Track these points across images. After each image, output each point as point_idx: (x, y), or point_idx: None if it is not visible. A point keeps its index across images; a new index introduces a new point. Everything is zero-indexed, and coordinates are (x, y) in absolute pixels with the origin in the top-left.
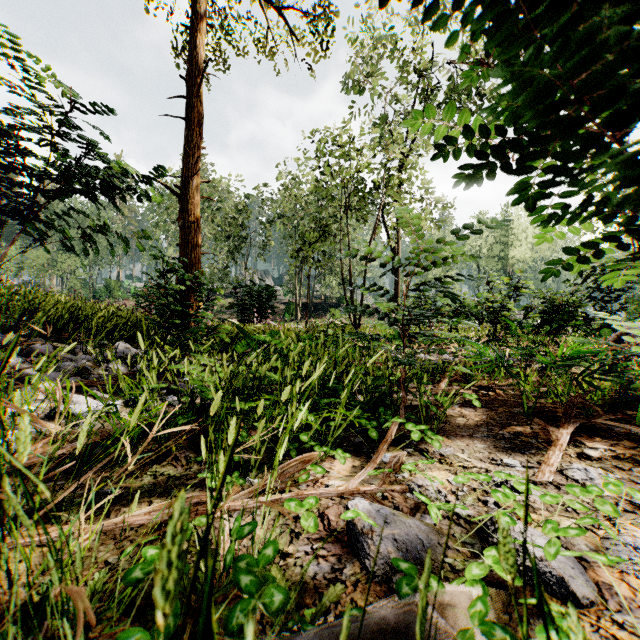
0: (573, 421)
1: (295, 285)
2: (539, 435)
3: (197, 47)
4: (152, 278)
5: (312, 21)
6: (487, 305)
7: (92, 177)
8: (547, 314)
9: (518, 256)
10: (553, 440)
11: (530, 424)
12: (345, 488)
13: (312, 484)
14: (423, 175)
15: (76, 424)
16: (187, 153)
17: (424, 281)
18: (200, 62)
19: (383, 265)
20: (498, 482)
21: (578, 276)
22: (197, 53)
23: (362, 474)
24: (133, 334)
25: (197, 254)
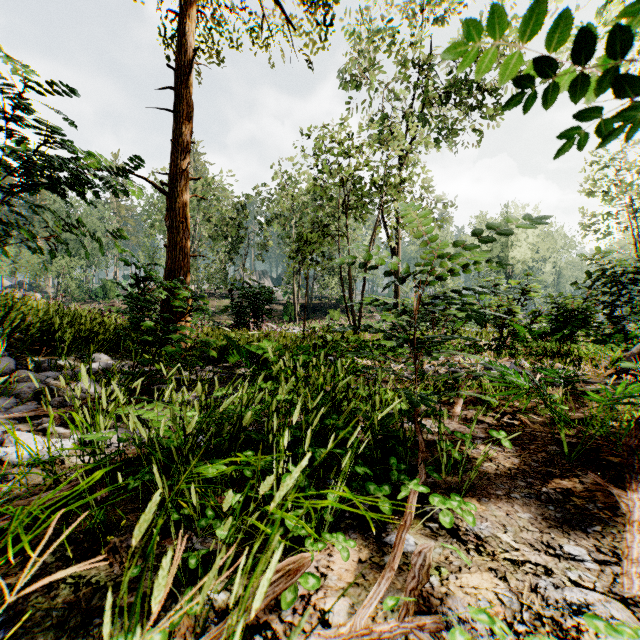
0: (639, 478)
1: (293, 286)
2: (596, 496)
3: (186, 34)
4: (122, 287)
5: (309, 8)
6: (493, 309)
7: (61, 171)
8: (558, 320)
9: (518, 256)
10: (623, 512)
11: (578, 475)
12: (350, 628)
13: (301, 608)
14: (425, 173)
15: (5, 479)
16: (175, 148)
17: (442, 294)
18: (189, 50)
19: (391, 274)
20: (573, 604)
21: (586, 278)
22: (186, 41)
23: (374, 595)
24: (116, 343)
25: (186, 256)
